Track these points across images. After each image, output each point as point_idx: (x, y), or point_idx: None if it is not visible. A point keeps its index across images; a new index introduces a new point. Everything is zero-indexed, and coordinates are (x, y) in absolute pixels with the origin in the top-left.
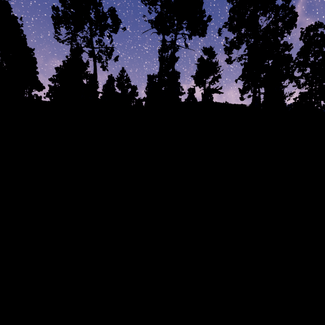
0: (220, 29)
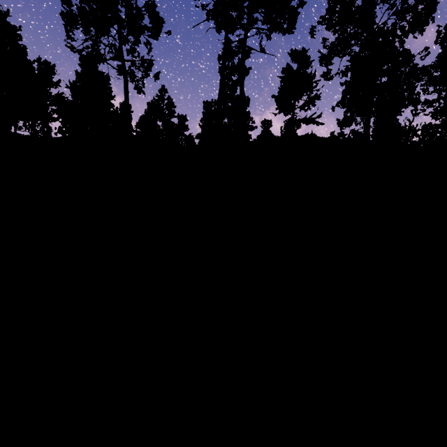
0: (313, 27)
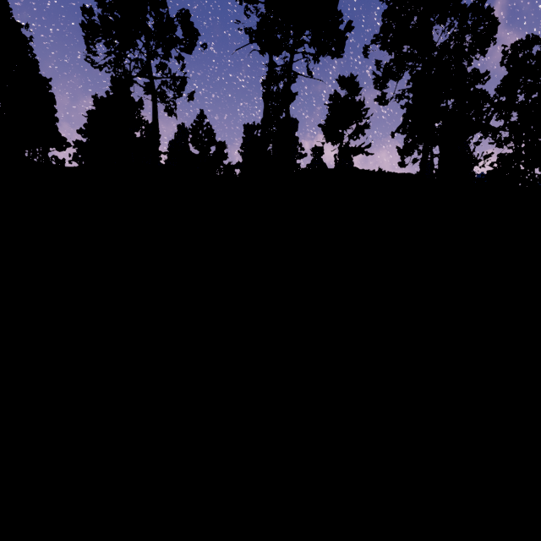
0: (366, 47)
